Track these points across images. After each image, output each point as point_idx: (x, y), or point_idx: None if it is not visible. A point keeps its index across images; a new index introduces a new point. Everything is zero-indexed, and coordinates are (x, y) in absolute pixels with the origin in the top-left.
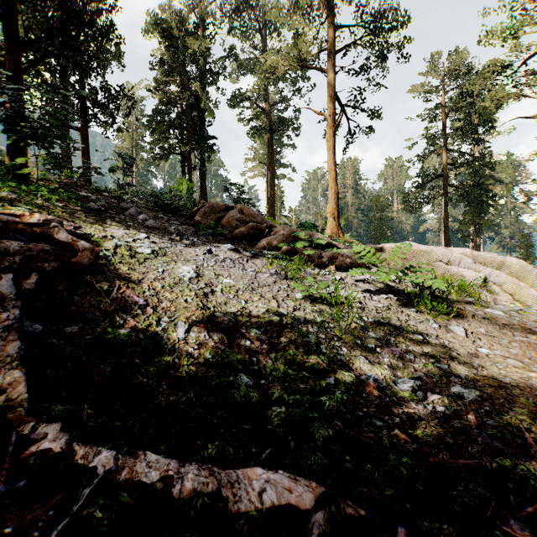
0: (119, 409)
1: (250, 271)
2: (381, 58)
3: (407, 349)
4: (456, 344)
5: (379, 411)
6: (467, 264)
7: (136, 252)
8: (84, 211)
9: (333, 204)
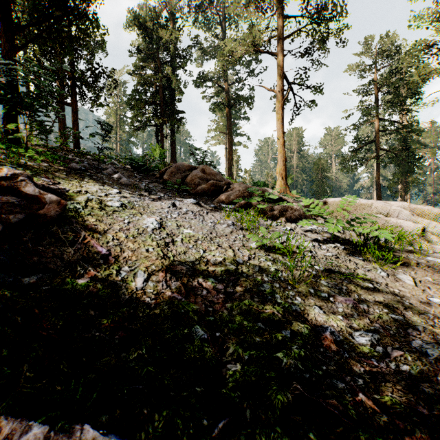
0: (64, 369)
1: (209, 222)
2: (322, 41)
3: (359, 298)
4: (407, 293)
5: (339, 370)
6: (405, 216)
7: (106, 205)
8: (66, 170)
9: (281, 165)
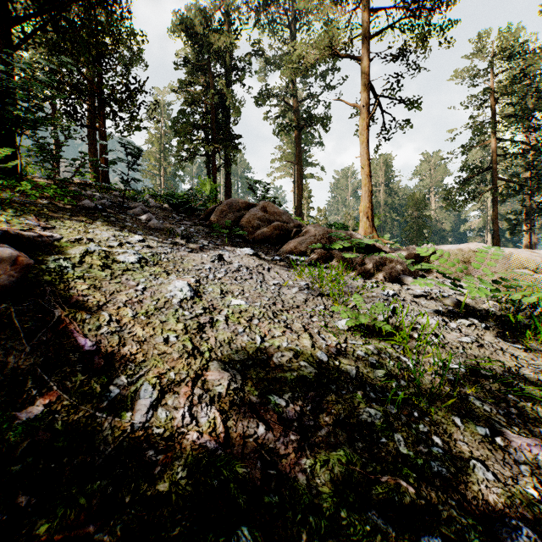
0: None
1: (272, 284)
2: (422, 38)
3: None
4: None
5: None
6: None
7: (114, 260)
8: (74, 209)
9: (366, 202)
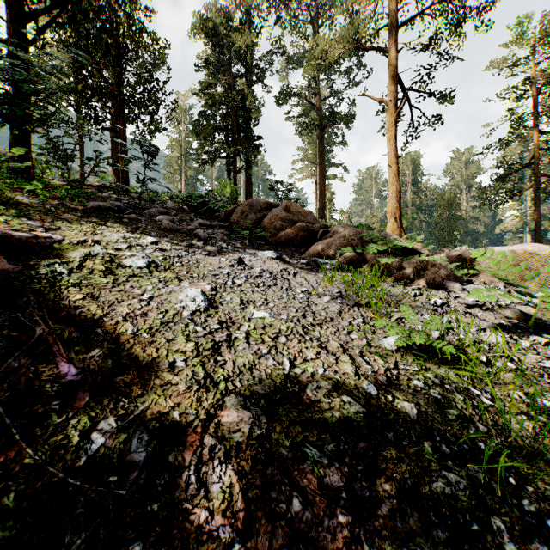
0: None
1: (299, 292)
2: (455, 24)
3: None
4: None
5: None
6: None
7: (120, 264)
8: (86, 210)
9: (394, 202)
